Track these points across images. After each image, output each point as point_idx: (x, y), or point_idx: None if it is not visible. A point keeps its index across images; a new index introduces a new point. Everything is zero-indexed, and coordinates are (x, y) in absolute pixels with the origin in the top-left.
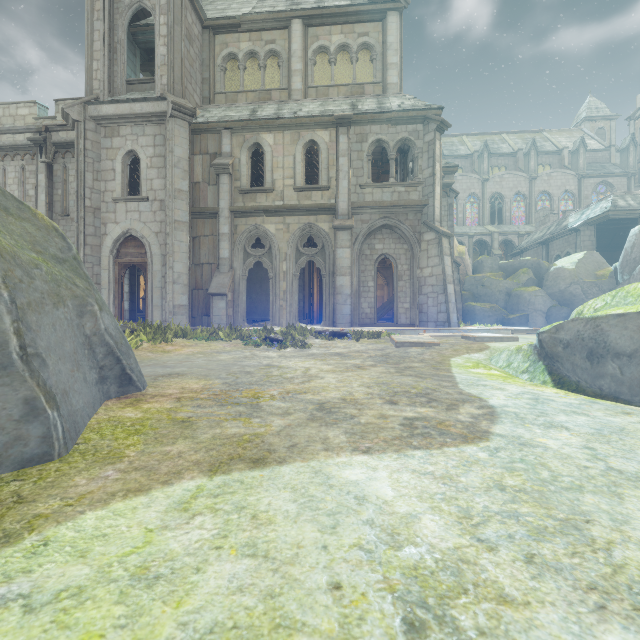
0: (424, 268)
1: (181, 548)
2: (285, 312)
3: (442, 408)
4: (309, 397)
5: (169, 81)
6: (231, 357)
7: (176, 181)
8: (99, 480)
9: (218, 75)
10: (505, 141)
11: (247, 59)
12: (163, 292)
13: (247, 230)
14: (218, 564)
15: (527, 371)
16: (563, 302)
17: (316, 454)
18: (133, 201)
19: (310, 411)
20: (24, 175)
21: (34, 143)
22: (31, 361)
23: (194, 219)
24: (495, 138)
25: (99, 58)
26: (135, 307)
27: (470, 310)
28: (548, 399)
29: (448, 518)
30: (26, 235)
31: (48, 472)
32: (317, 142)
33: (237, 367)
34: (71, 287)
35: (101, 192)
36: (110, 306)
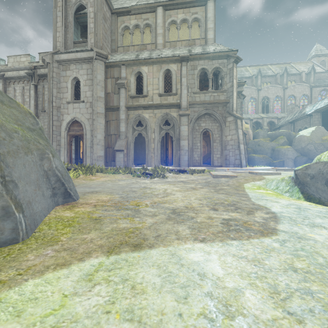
0: (227, 136)
1: (83, 311)
2: (154, 159)
3: (244, 213)
4: (167, 205)
5: (94, 41)
6: (125, 183)
7: (98, 92)
8: (41, 257)
9: (119, 37)
10: (270, 69)
11: (134, 29)
12: (91, 149)
13: (134, 117)
14: (106, 327)
15: (288, 191)
16: (303, 154)
17: (172, 242)
18: (76, 103)
19: (168, 214)
20: (24, 91)
21: (28, 75)
22: (8, 184)
23: (107, 112)
24: (264, 67)
25: (60, 31)
26: (78, 157)
27: (252, 158)
28: (306, 208)
29: (263, 293)
30: (12, 115)
31: (14, 250)
32: (170, 70)
33: (128, 188)
34: (36, 144)
35: (61, 98)
36: (65, 156)
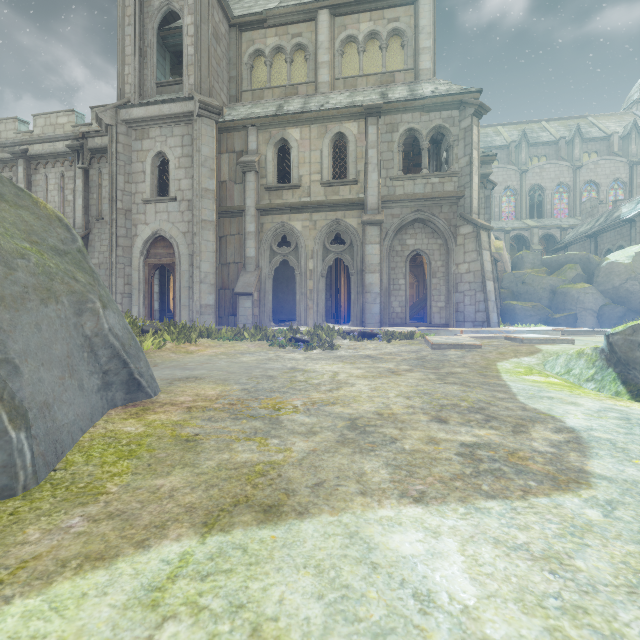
0: (460, 264)
1: None
2: (312, 312)
3: (507, 430)
4: (338, 410)
5: (196, 80)
6: (254, 359)
7: (203, 180)
8: (56, 534)
9: (245, 73)
10: (545, 129)
11: (273, 55)
12: (190, 292)
13: (273, 228)
14: None
15: (593, 379)
16: (617, 300)
17: (350, 501)
18: (162, 202)
19: (340, 430)
20: (63, 181)
21: (72, 150)
22: None
23: (221, 218)
24: (534, 126)
25: (130, 62)
26: (165, 307)
27: (509, 309)
28: None
29: None
30: (21, 223)
31: (0, 516)
32: (345, 135)
33: (259, 370)
34: (68, 281)
35: (132, 194)
36: (140, 306)
